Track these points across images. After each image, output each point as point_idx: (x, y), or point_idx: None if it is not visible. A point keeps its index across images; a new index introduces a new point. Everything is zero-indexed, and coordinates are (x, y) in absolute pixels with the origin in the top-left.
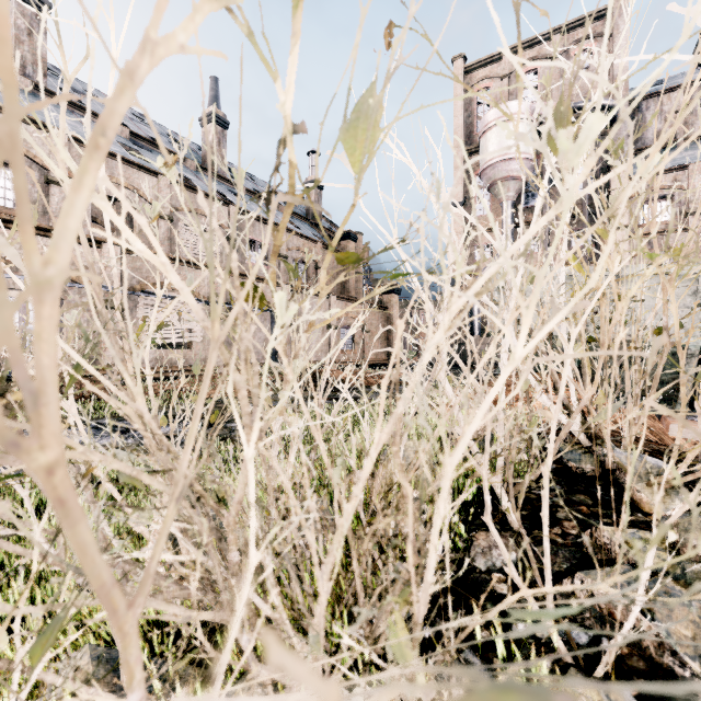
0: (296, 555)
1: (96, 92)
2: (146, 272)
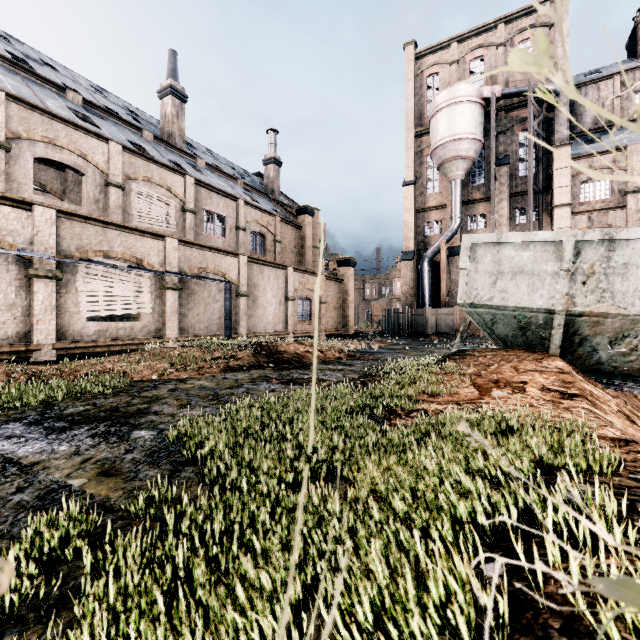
0: None
1: (52, 62)
2: (86, 238)
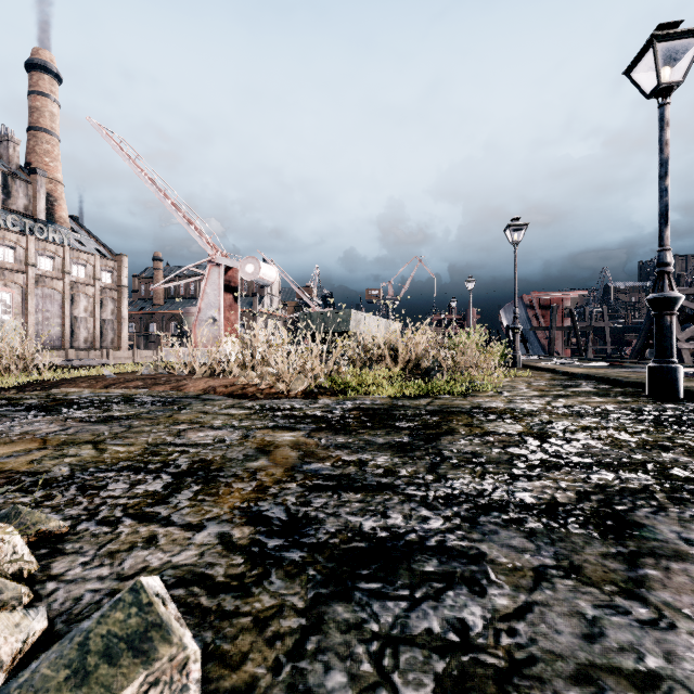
0: None
1: None
2: None
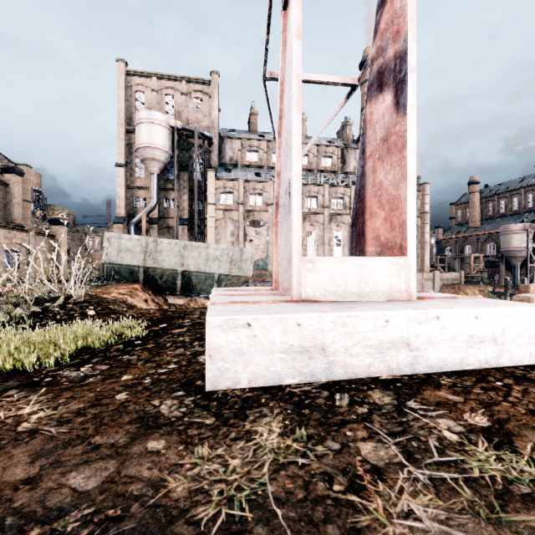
0: None
1: None
2: None
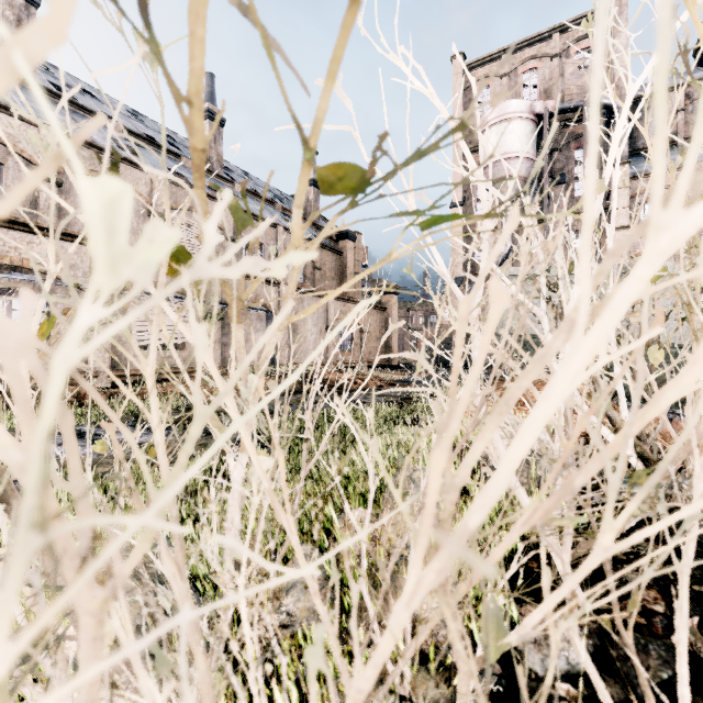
0: (265, 667)
1: (89, 88)
2: None
